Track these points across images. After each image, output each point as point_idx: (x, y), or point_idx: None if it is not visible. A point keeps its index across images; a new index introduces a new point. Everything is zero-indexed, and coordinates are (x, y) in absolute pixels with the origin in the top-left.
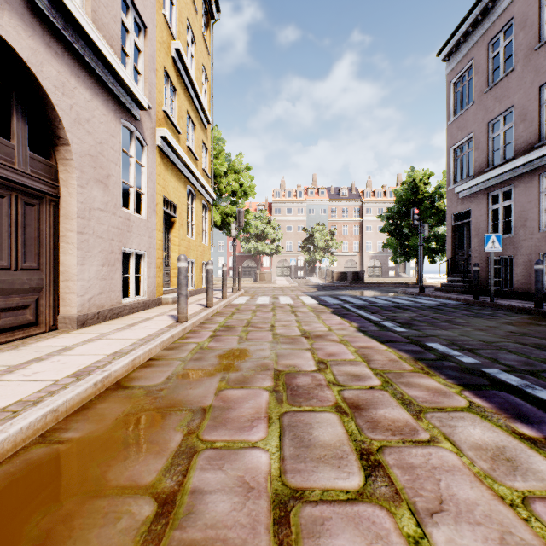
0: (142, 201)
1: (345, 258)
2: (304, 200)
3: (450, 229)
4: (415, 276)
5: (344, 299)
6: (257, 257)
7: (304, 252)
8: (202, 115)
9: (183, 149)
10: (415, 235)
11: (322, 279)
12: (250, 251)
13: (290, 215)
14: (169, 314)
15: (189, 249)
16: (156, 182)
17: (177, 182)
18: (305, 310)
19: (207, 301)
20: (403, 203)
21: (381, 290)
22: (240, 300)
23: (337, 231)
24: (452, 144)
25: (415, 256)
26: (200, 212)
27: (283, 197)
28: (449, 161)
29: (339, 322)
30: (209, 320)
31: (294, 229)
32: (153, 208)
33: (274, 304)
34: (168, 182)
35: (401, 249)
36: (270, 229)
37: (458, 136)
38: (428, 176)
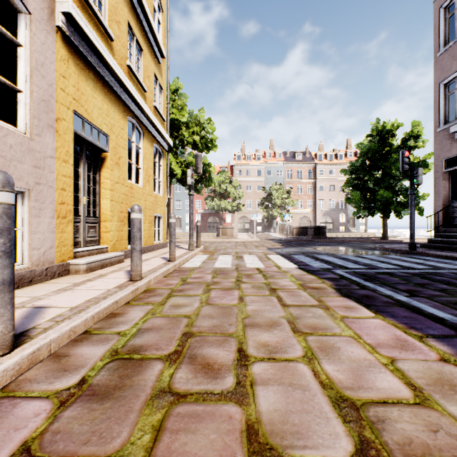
0: (18, 105)
1: (300, 215)
2: (262, 163)
3: (439, 177)
4: (364, 231)
5: (327, 260)
6: (220, 214)
7: (263, 209)
8: (153, 42)
9: (121, 67)
10: (382, 189)
11: (282, 234)
12: (213, 208)
13: (250, 176)
14: (36, 304)
15: (132, 197)
16: (56, 85)
17: (107, 103)
18: (289, 283)
19: (131, 271)
20: (368, 156)
21: (353, 246)
22: (194, 262)
23: (292, 190)
24: (443, 78)
25: (381, 210)
26: (151, 156)
27: (244, 160)
28: (438, 99)
29: (389, 331)
30: (110, 319)
31: (254, 188)
32: (49, 123)
33: (238, 269)
34: (87, 97)
35: (364, 204)
36: (231, 188)
37: (453, 67)
38: (396, 127)
